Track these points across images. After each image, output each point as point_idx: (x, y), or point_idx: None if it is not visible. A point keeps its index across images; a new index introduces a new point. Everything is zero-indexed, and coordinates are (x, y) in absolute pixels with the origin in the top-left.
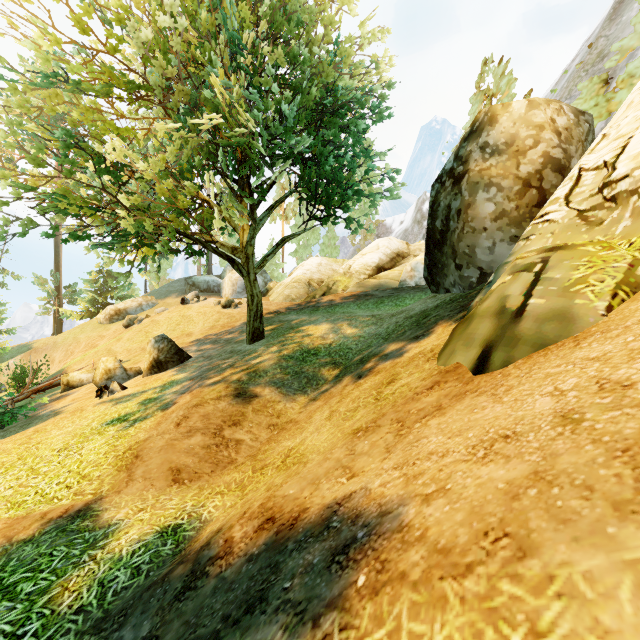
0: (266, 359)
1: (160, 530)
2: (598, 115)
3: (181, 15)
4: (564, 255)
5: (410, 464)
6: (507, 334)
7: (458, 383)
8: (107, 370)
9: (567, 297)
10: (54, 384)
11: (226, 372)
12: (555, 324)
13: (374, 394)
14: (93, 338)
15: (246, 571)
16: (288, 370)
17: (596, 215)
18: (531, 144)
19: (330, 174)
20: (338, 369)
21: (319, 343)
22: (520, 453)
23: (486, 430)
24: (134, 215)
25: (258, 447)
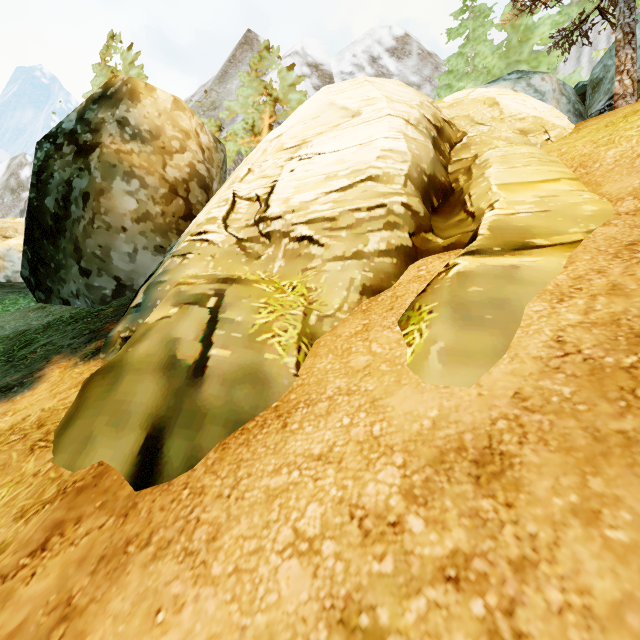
0: None
1: None
2: None
3: None
4: (241, 291)
5: None
6: (186, 405)
7: (107, 517)
8: None
9: (255, 349)
10: None
11: None
12: (249, 388)
13: None
14: None
15: None
16: None
17: (253, 247)
18: (178, 147)
19: None
20: None
21: None
22: None
23: None
24: None
25: None
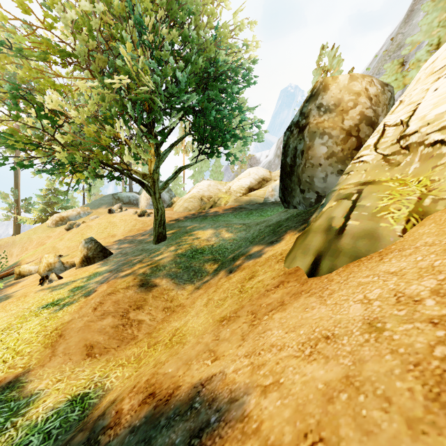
0: (165, 256)
1: (71, 398)
2: (397, 86)
3: (98, 2)
4: (373, 188)
5: (256, 354)
6: (332, 247)
7: (297, 283)
8: (48, 264)
9: (374, 221)
10: (10, 273)
11: (135, 266)
12: (366, 241)
13: (239, 287)
14: (42, 238)
15: (127, 442)
16: (181, 265)
17: (395, 158)
18: (352, 106)
19: (213, 122)
20: (217, 264)
21: (205, 244)
22: (336, 355)
23: (313, 329)
24: (67, 150)
25: (155, 326)
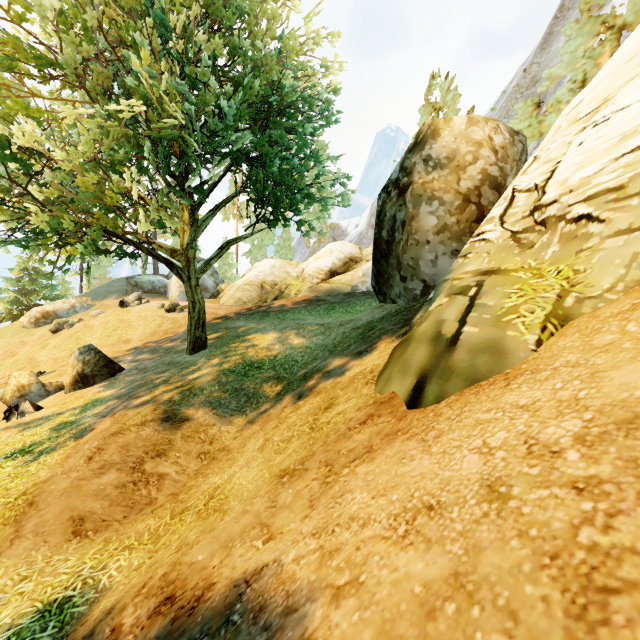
0: (204, 374)
1: (42, 608)
2: (531, 135)
3: None
4: (497, 280)
5: (329, 531)
6: (441, 364)
7: (391, 418)
8: (20, 386)
9: (499, 327)
10: None
11: (158, 390)
12: (487, 357)
13: (310, 421)
14: (13, 345)
15: None
16: (227, 387)
17: (528, 237)
18: (471, 160)
19: (278, 176)
20: (281, 385)
21: (264, 355)
22: (442, 537)
23: (411, 493)
24: (50, 210)
25: (184, 482)
